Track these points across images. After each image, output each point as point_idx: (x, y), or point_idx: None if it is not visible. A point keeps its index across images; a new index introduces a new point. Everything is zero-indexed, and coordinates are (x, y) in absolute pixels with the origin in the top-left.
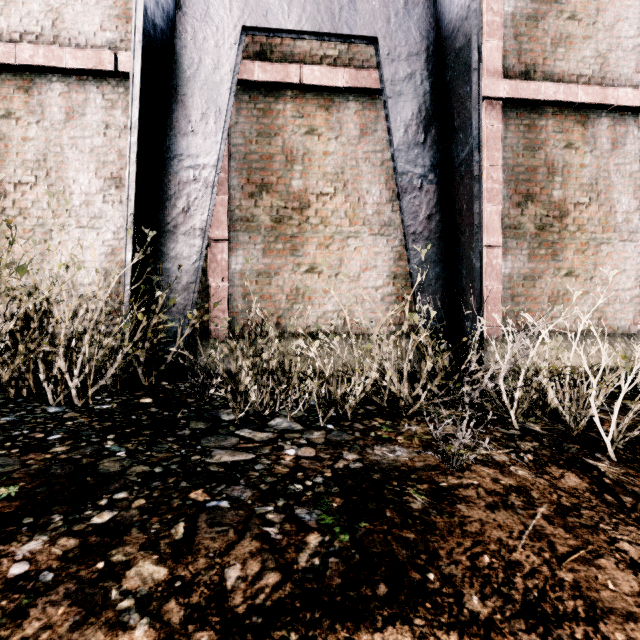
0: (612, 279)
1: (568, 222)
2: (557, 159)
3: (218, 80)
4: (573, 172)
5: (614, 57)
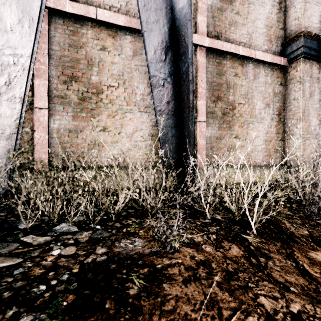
0: (254, 140)
1: (236, 112)
2: (231, 81)
3: None
4: (238, 88)
5: (255, 36)
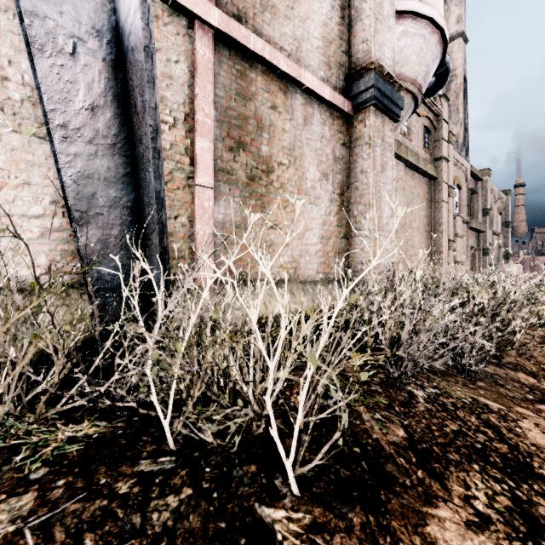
0: (304, 235)
1: (273, 178)
2: (265, 116)
3: None
4: (277, 133)
5: (305, 47)
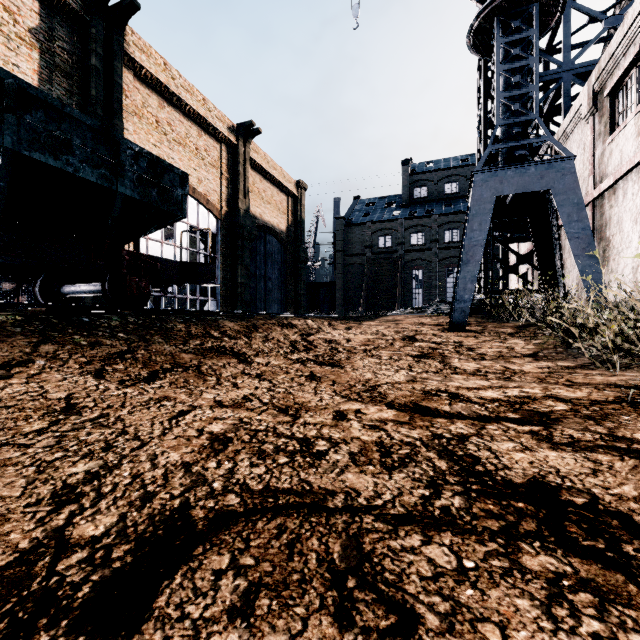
0: None
1: None
2: None
3: (555, 226)
4: None
5: None
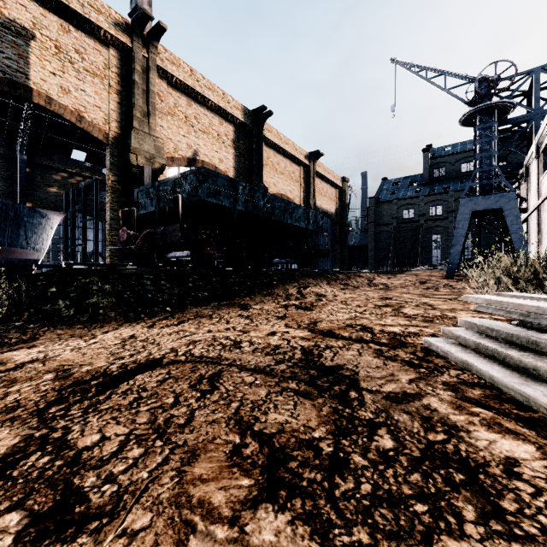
0: None
1: None
2: None
3: None
4: None
5: None
